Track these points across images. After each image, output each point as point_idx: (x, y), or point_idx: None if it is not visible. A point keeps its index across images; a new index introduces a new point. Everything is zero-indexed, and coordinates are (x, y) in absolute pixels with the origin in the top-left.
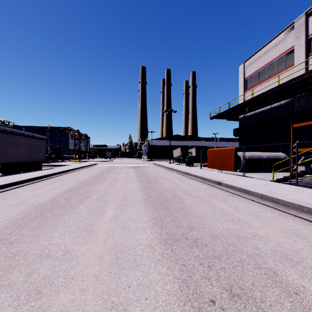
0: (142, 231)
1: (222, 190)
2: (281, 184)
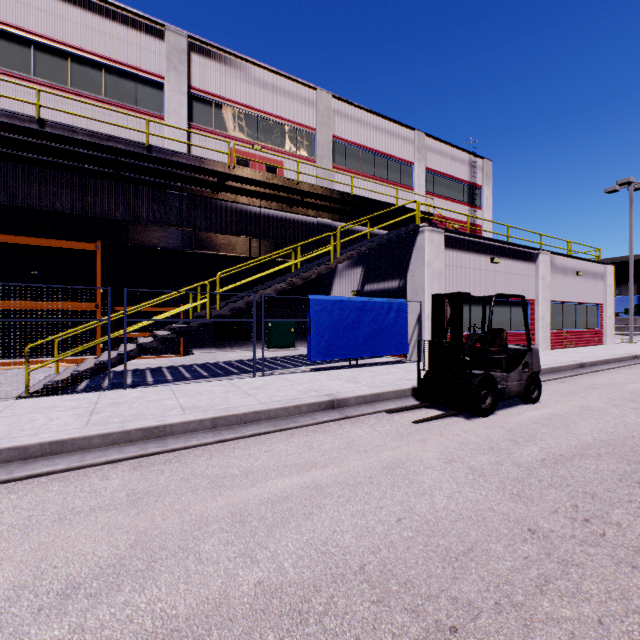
0: None
1: (45, 477)
2: (107, 393)
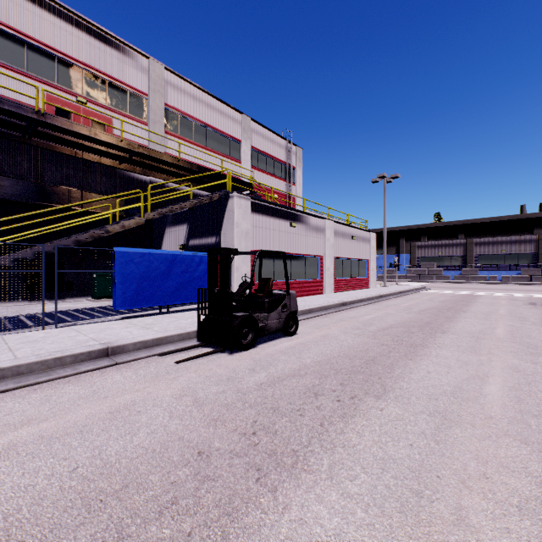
0: (302, 535)
1: None
2: None
